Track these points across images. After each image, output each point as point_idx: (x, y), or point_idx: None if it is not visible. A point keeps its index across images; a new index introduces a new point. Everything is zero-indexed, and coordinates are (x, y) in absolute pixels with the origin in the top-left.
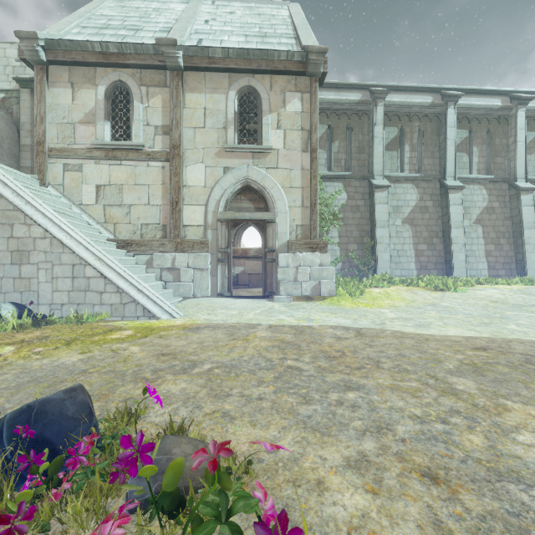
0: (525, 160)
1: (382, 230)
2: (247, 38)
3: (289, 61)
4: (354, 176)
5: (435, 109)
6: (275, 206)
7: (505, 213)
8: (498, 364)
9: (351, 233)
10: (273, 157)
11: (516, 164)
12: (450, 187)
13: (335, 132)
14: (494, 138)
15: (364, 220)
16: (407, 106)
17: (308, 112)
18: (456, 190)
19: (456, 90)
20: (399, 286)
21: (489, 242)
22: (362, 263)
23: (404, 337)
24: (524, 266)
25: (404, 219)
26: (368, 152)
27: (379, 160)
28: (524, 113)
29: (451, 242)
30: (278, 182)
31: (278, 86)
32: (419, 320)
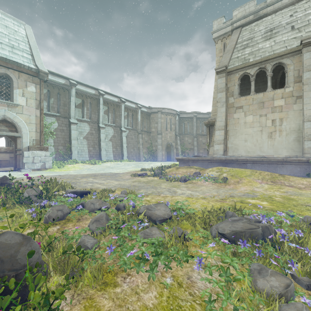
0: (124, 121)
1: (74, 141)
2: (2, 45)
3: (29, 70)
4: (62, 116)
5: (96, 96)
6: (21, 130)
7: (119, 138)
8: (88, 176)
9: (60, 141)
10: (20, 108)
11: (121, 122)
12: (101, 127)
13: (52, 94)
14: (116, 111)
15: (66, 136)
16: (85, 92)
17: (39, 93)
18: (103, 128)
19: (103, 91)
20: (80, 163)
21: (114, 147)
22: (65, 155)
23: (72, 175)
24: (123, 156)
25: (84, 137)
26: (68, 107)
27: (73, 112)
28: (124, 106)
29: (101, 147)
30: (23, 120)
31: (23, 78)
32: (80, 172)
